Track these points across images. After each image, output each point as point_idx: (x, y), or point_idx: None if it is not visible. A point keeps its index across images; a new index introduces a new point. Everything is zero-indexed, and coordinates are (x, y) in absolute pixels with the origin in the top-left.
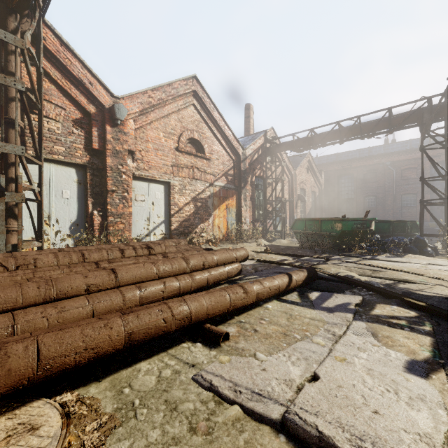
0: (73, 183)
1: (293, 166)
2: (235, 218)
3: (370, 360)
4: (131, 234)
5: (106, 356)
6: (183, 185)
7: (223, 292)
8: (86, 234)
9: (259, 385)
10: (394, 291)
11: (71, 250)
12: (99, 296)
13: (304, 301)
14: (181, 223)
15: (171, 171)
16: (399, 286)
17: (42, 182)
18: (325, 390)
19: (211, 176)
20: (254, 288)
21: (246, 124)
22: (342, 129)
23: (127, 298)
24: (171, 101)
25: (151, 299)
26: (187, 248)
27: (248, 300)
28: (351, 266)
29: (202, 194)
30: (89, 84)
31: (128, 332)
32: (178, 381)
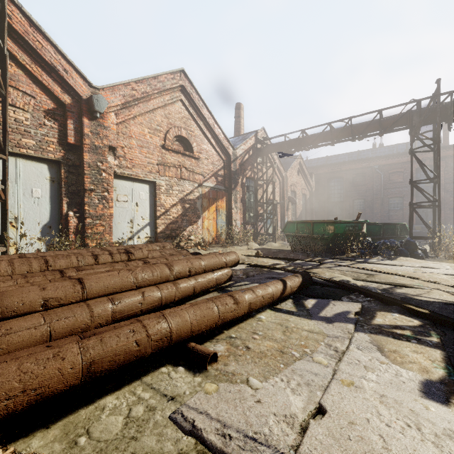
0: (44, 180)
1: (284, 168)
2: (225, 220)
3: (381, 382)
4: (112, 238)
5: (55, 396)
6: (170, 185)
7: (211, 303)
8: (60, 238)
9: (253, 425)
10: (393, 297)
11: (34, 256)
12: (60, 312)
13: (300, 310)
14: (168, 226)
15: (157, 170)
16: (396, 291)
17: (6, 178)
18: (335, 430)
19: (199, 176)
20: (246, 297)
21: (237, 124)
22: (333, 131)
23: (95, 313)
24: (157, 95)
25: (126, 313)
26: (173, 252)
27: (239, 312)
28: (345, 270)
29: (190, 195)
30: (63, 71)
31: (87, 362)
32: (151, 422)
